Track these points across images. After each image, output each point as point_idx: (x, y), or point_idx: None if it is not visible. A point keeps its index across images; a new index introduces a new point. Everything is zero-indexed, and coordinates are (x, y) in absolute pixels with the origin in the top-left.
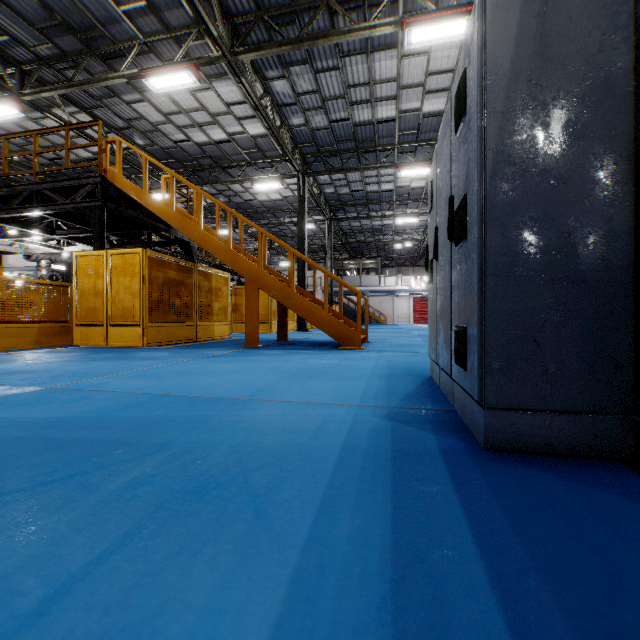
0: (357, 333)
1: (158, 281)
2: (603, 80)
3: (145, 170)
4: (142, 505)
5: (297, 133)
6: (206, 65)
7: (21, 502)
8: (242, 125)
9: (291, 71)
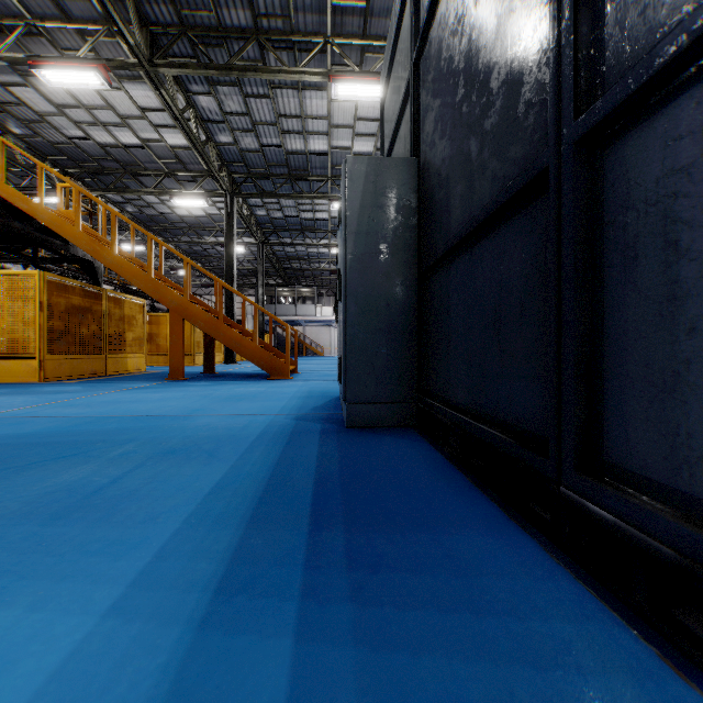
0: (286, 364)
1: (59, 308)
2: (404, 223)
3: (42, 180)
4: (138, 458)
5: (225, 151)
6: (118, 69)
7: (54, 464)
8: (159, 133)
9: (218, 90)
